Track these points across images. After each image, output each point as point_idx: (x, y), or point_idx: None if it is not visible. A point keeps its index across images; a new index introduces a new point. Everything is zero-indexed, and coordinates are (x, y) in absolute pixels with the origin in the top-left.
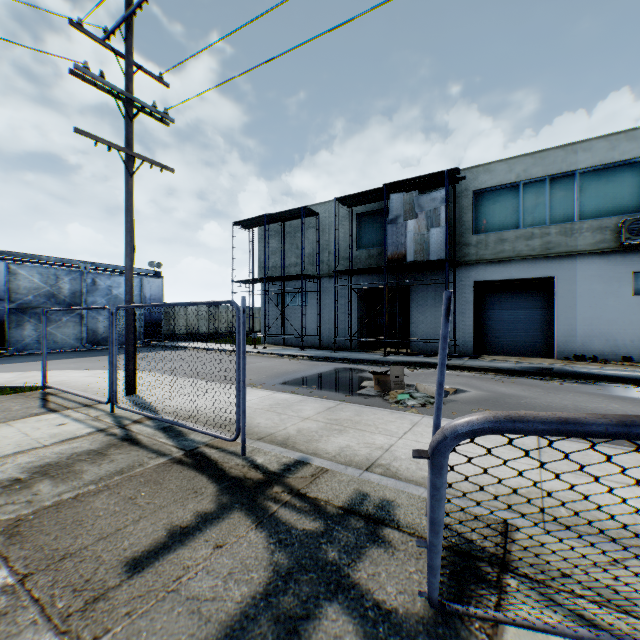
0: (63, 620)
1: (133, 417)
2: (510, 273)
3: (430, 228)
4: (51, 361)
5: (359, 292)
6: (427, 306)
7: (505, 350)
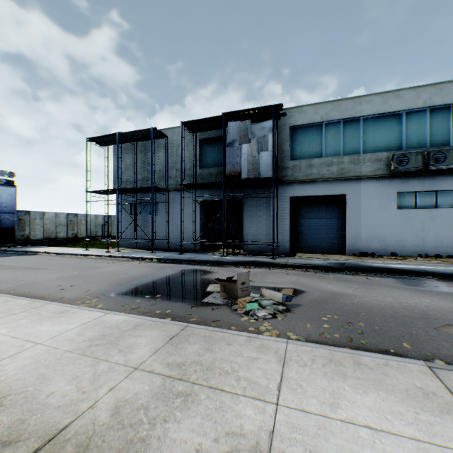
0: None
1: None
2: (316, 191)
3: (260, 151)
4: None
5: (202, 203)
6: (256, 215)
7: (312, 249)
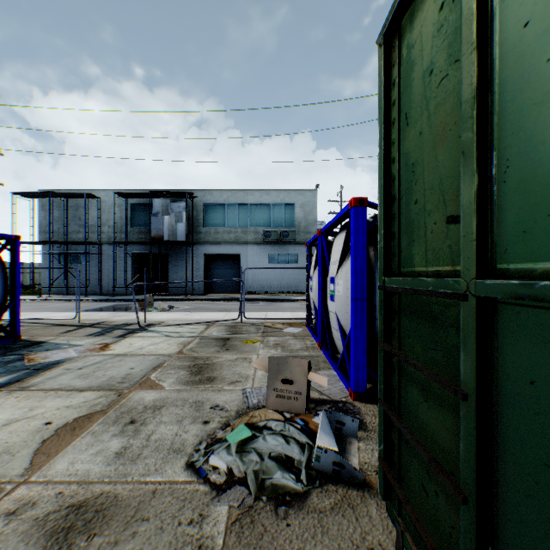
0: (55, 336)
1: (2, 322)
2: (221, 250)
3: (177, 222)
4: None
5: (133, 256)
6: (178, 266)
7: (220, 291)
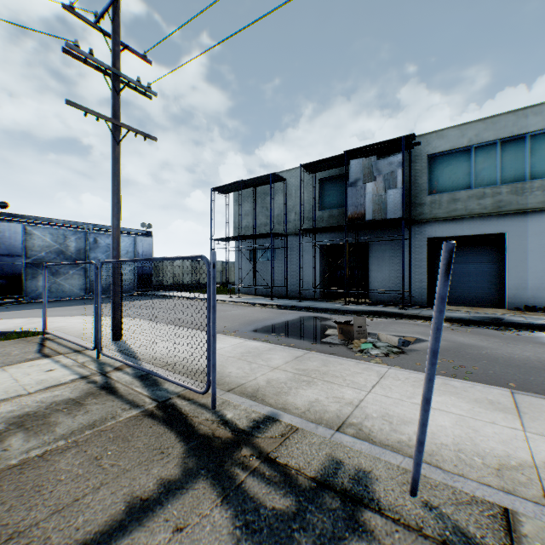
0: None
1: (115, 364)
2: (462, 230)
3: (387, 189)
4: (58, 308)
5: (322, 248)
6: (384, 260)
7: (457, 301)
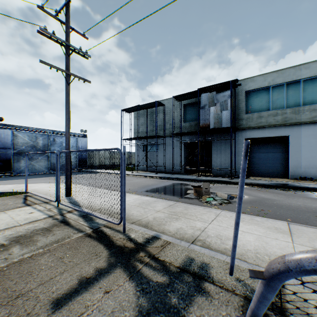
0: None
1: (68, 209)
2: (265, 134)
3: (222, 111)
4: (32, 178)
5: (185, 144)
6: (220, 151)
7: (262, 174)
